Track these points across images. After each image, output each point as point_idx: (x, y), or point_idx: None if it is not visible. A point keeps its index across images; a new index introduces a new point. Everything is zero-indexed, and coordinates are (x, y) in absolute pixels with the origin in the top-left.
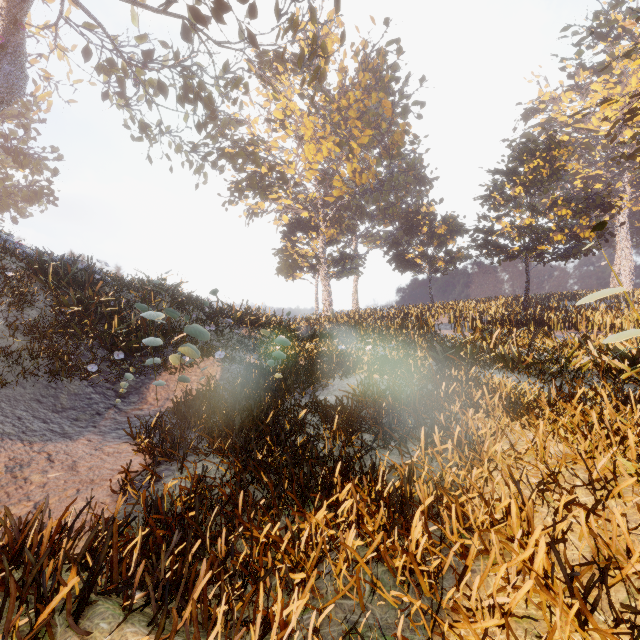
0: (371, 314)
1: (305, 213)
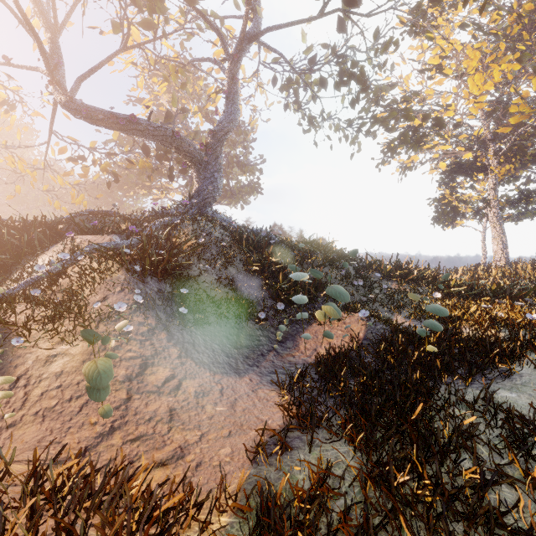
0: None
1: (468, 154)
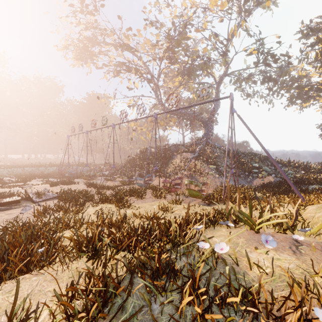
0: None
1: None
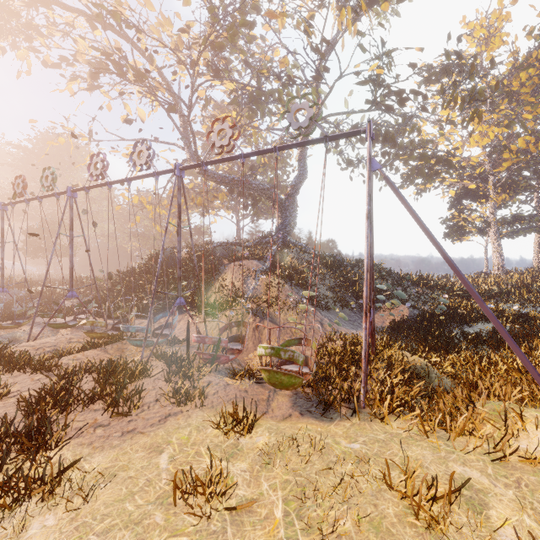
0: None
1: (472, 185)
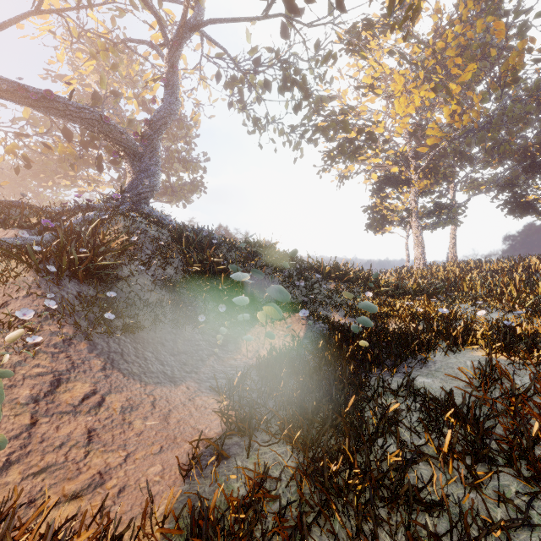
0: (474, 266)
1: (395, 168)
